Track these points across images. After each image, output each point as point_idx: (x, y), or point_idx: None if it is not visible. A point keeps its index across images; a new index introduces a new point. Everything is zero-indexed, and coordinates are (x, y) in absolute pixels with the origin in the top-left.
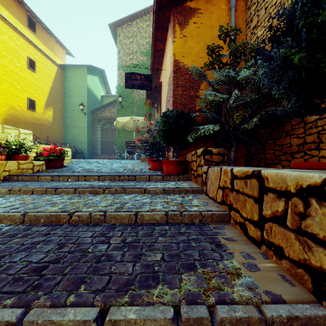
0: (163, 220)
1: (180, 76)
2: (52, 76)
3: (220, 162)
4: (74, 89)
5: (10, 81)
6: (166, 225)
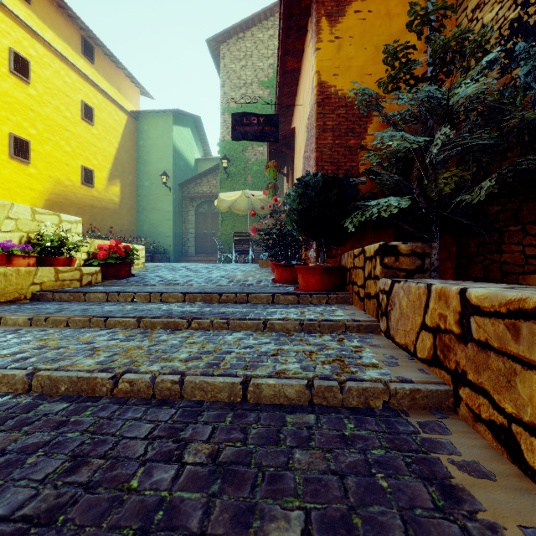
0: (302, 398)
1: (329, 111)
2: (119, 131)
3: (416, 270)
4: (152, 151)
5: (56, 141)
6: (309, 411)
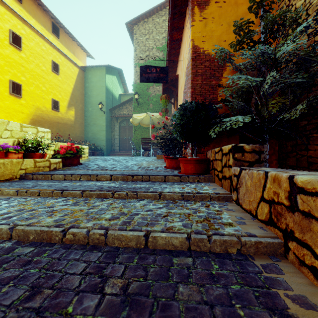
0: (183, 246)
1: (199, 63)
2: (74, 78)
3: (255, 162)
4: (93, 89)
5: (36, 84)
6: (188, 255)
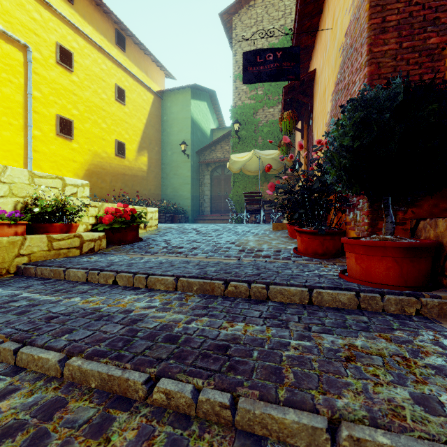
0: None
1: None
2: (146, 109)
3: None
4: (174, 124)
5: (94, 120)
6: None
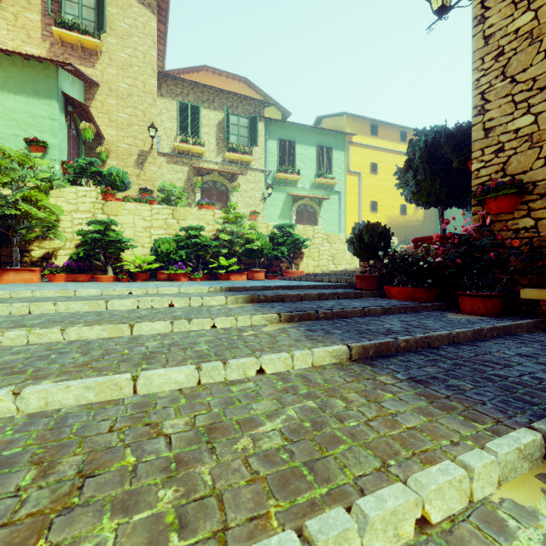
0: None
1: None
2: None
3: None
4: None
5: (388, 196)
6: None
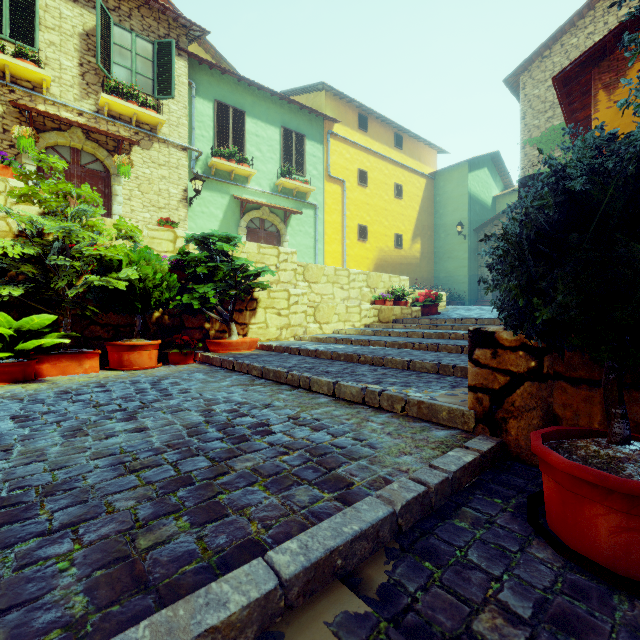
0: None
1: None
2: (419, 195)
3: None
4: (448, 204)
5: (379, 221)
6: None
